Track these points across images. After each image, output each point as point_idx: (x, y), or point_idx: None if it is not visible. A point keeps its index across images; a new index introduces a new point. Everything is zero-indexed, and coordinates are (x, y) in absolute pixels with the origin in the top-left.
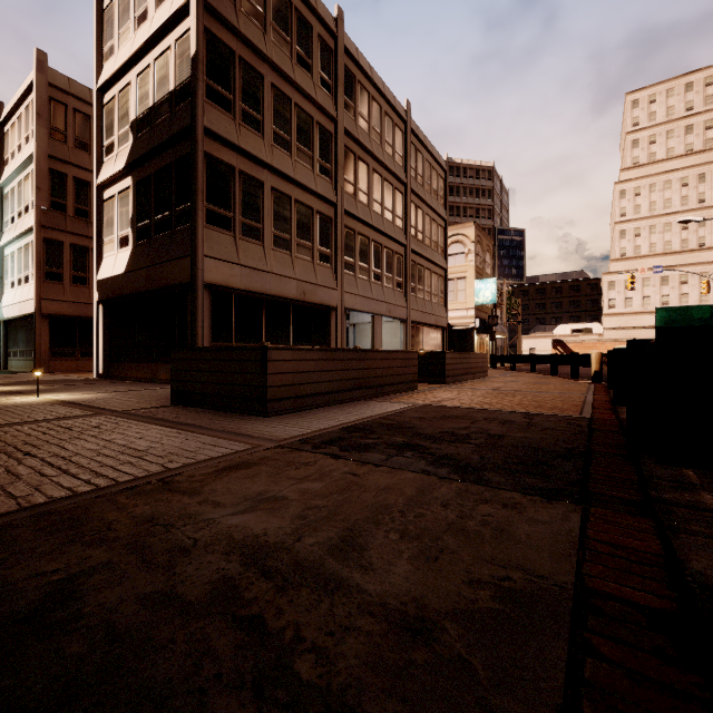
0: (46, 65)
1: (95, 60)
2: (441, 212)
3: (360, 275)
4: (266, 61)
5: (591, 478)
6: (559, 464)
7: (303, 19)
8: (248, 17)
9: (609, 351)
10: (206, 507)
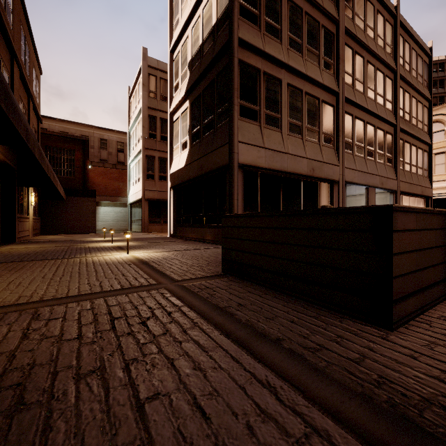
0: (146, 55)
1: (168, 33)
2: (426, 93)
3: (356, 153)
4: None
5: None
6: None
7: None
8: None
9: None
10: None
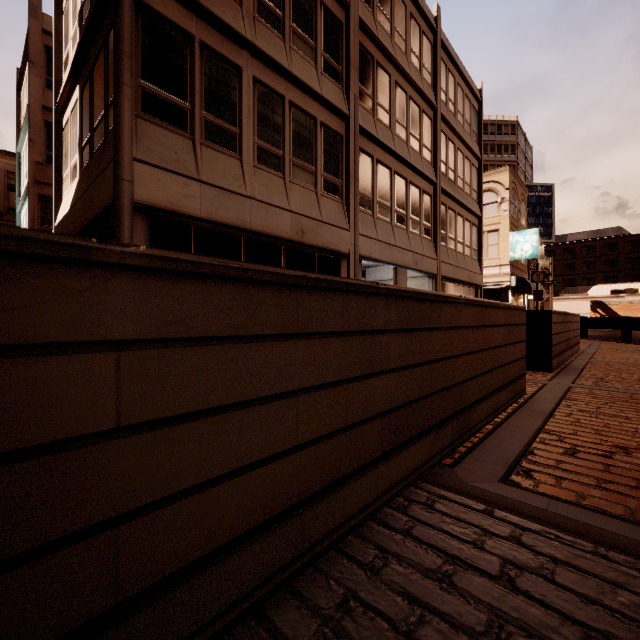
0: (40, 10)
1: None
2: (475, 149)
3: (379, 215)
4: None
5: None
6: None
7: None
8: None
9: None
10: None
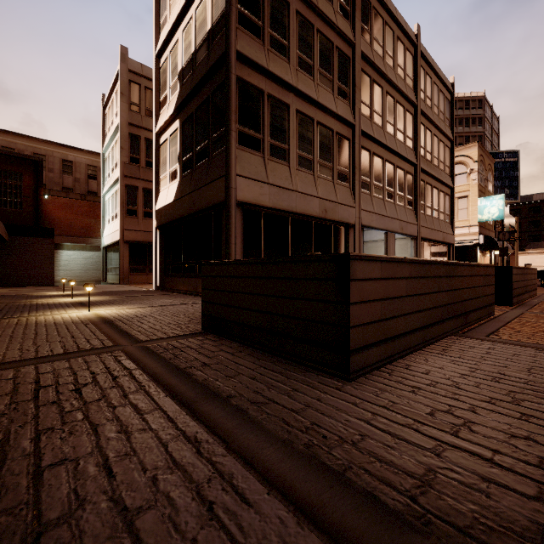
0: (126, 56)
1: (154, 33)
2: (448, 132)
3: (374, 194)
4: None
5: None
6: None
7: None
8: None
9: None
10: None
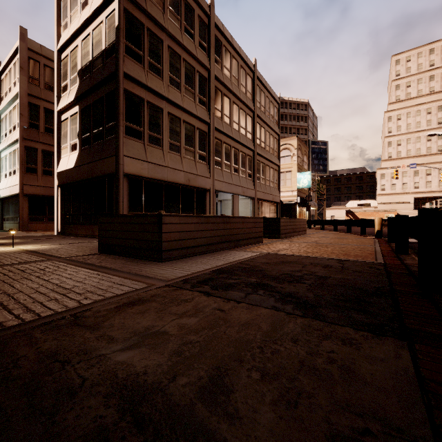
0: (26, 36)
1: (55, 32)
2: (276, 129)
3: (225, 169)
4: (165, 31)
5: (403, 314)
6: (375, 301)
7: (188, 5)
8: (153, 2)
9: (389, 217)
10: (102, 342)
